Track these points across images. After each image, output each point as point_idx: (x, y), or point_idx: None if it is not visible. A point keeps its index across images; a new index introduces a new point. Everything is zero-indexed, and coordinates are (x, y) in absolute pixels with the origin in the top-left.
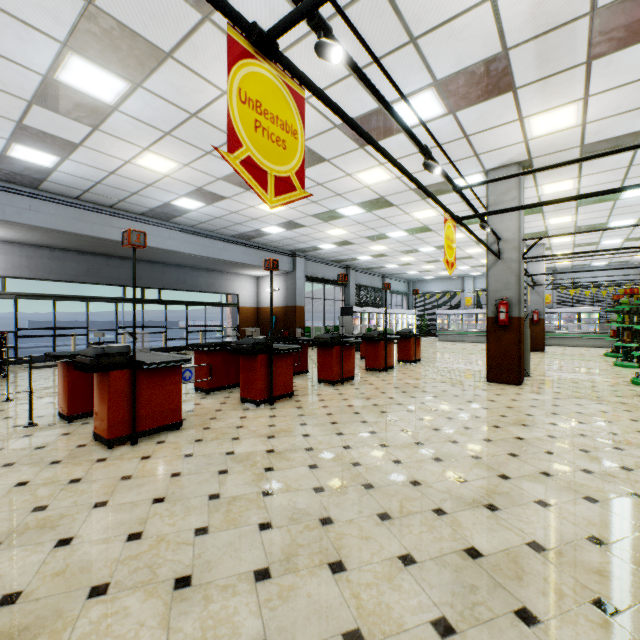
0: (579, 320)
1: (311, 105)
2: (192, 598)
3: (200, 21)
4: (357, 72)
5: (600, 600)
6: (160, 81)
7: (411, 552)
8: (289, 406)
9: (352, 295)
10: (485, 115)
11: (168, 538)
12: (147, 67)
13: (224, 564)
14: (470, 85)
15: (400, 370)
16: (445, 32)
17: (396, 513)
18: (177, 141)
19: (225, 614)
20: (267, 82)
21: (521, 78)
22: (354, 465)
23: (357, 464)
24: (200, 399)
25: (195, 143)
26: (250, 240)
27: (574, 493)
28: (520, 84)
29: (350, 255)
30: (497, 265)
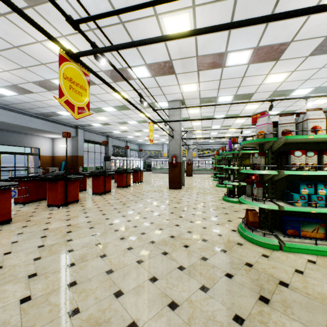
0: (205, 163)
1: (89, 59)
2: (39, 278)
3: (26, 6)
4: (111, 65)
5: (185, 245)
6: None
7: (131, 246)
8: (77, 206)
9: (110, 150)
10: (166, 80)
11: (19, 264)
12: None
13: (52, 266)
14: (159, 68)
15: (133, 186)
16: (149, 48)
17: (127, 236)
18: (1, 57)
19: (56, 279)
20: (74, 70)
21: (177, 71)
22: (110, 224)
23: (112, 224)
24: (19, 208)
25: (15, 61)
26: (48, 117)
27: (187, 221)
28: (177, 73)
29: (109, 130)
30: (172, 140)
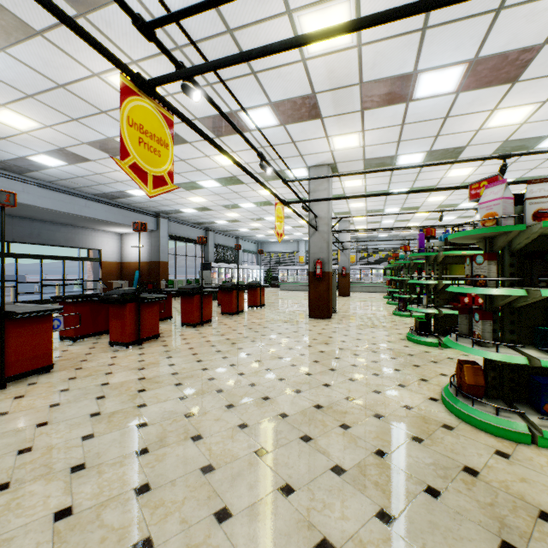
0: (372, 274)
1: (176, 99)
2: (88, 474)
3: (75, 16)
4: (211, 103)
5: (344, 424)
6: (27, 51)
7: (246, 422)
8: (156, 345)
9: (211, 253)
10: (305, 130)
11: (58, 446)
12: (13, 37)
13: (111, 452)
14: (294, 110)
15: (249, 313)
16: (275, 73)
17: (238, 403)
18: (40, 104)
19: (116, 477)
20: (147, 111)
21: (325, 112)
22: (210, 380)
23: (212, 379)
24: (67, 346)
25: (61, 109)
26: (114, 200)
27: (345, 377)
28: (325, 115)
29: (209, 219)
30: (315, 235)
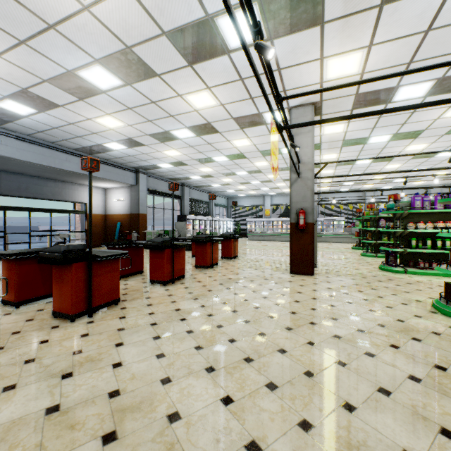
0: (333, 225)
1: None
2: None
3: None
4: None
5: None
6: None
7: None
8: (111, 317)
9: (186, 206)
10: (296, 48)
11: None
12: None
13: None
14: (289, 8)
15: (223, 266)
16: None
17: None
18: None
19: None
20: None
21: (330, 11)
22: (171, 420)
23: (175, 417)
24: (1, 316)
25: (0, 24)
26: (94, 155)
27: (428, 425)
28: (328, 18)
29: (184, 174)
30: (297, 182)
